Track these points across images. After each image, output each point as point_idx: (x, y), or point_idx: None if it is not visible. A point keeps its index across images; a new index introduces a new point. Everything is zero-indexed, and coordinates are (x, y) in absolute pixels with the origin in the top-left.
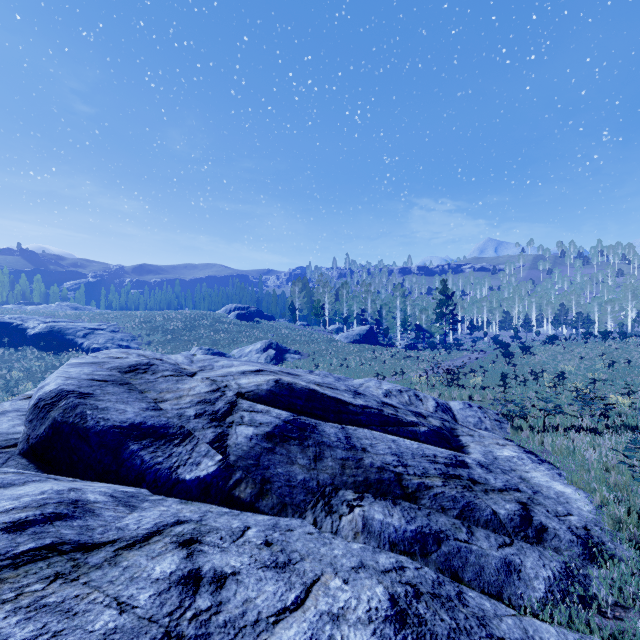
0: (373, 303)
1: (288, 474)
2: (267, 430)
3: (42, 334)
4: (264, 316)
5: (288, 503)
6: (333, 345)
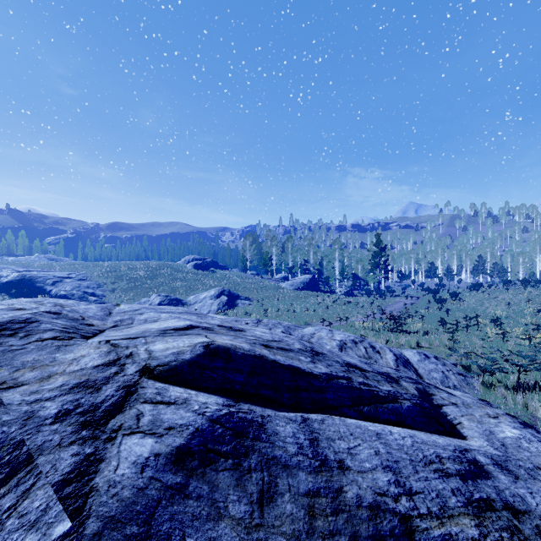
0: (315, 255)
1: None
2: (178, 443)
3: (14, 282)
4: (219, 266)
5: None
6: (280, 292)
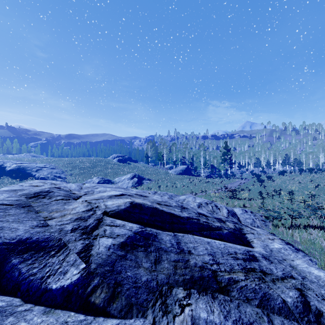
0: (189, 153)
1: (135, 276)
2: (122, 240)
3: (14, 170)
4: (132, 160)
5: (134, 303)
6: (168, 175)
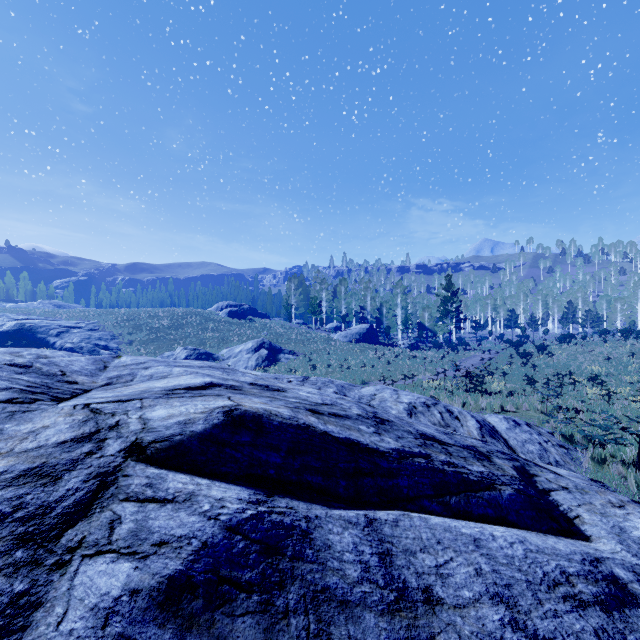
0: (373, 300)
1: None
2: (171, 569)
3: (10, 332)
4: (258, 314)
5: None
6: (331, 344)
